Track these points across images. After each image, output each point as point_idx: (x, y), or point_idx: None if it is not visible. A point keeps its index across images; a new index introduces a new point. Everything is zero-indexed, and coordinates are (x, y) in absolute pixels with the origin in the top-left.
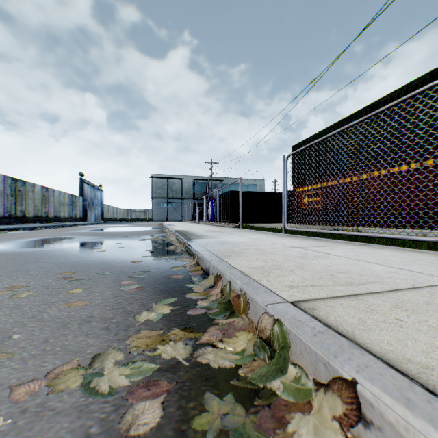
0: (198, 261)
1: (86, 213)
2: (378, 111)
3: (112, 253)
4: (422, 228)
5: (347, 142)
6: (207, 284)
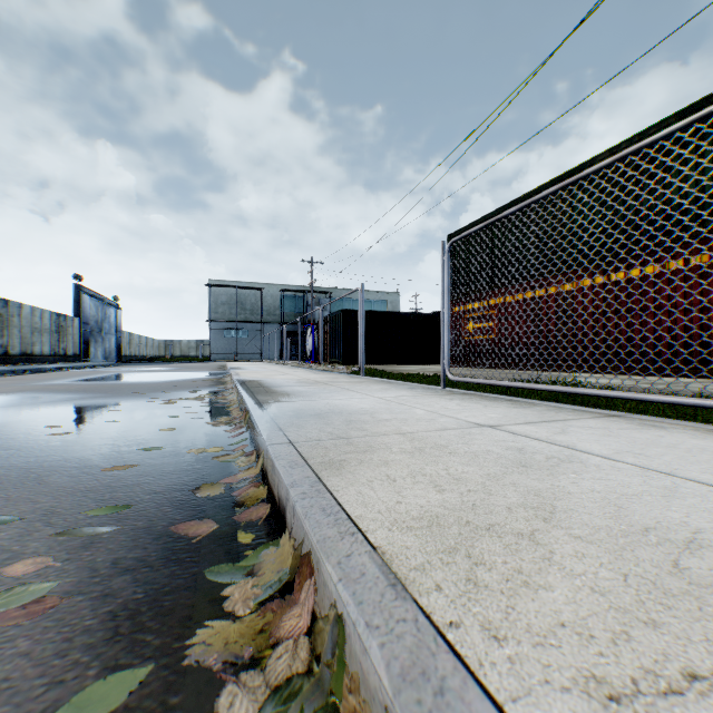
0: (266, 469)
1: (87, 346)
2: (644, 143)
3: (78, 440)
4: (665, 375)
5: (539, 230)
6: (273, 571)
